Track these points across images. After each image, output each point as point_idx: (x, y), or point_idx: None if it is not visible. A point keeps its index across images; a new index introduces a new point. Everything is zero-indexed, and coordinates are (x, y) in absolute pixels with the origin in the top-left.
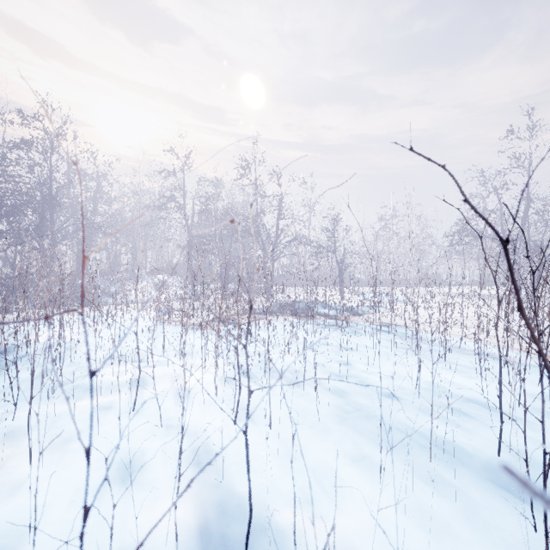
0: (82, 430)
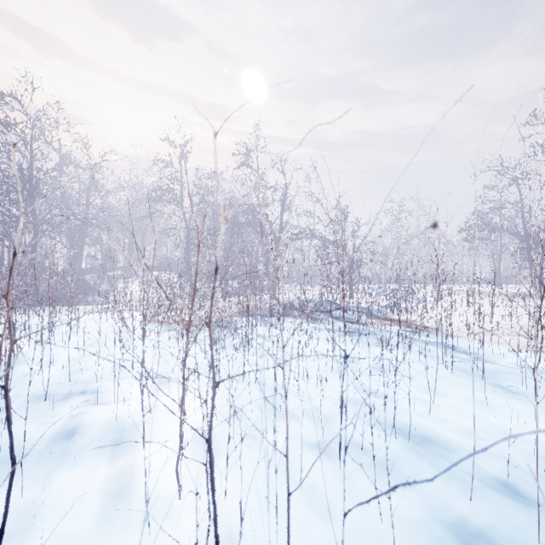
0: None
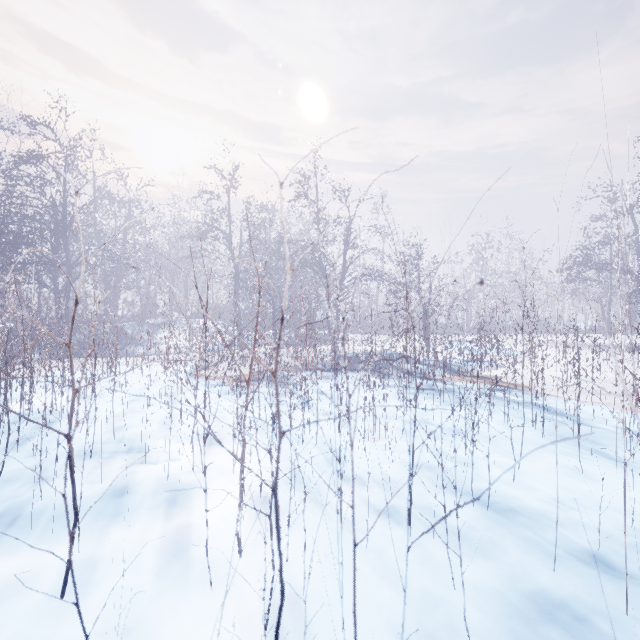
0: None
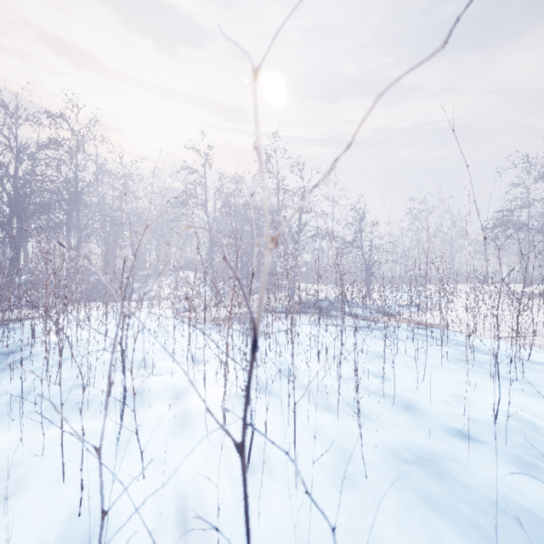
0: (46, 474)
